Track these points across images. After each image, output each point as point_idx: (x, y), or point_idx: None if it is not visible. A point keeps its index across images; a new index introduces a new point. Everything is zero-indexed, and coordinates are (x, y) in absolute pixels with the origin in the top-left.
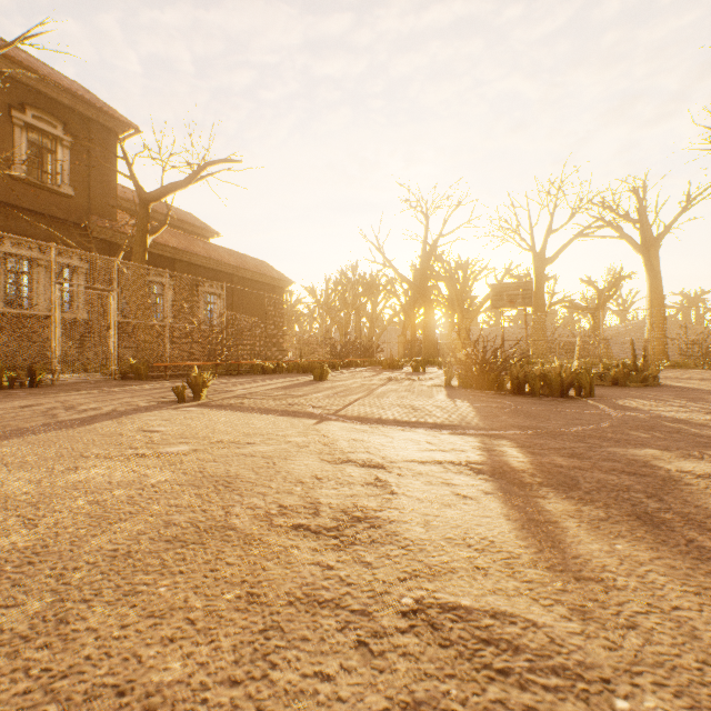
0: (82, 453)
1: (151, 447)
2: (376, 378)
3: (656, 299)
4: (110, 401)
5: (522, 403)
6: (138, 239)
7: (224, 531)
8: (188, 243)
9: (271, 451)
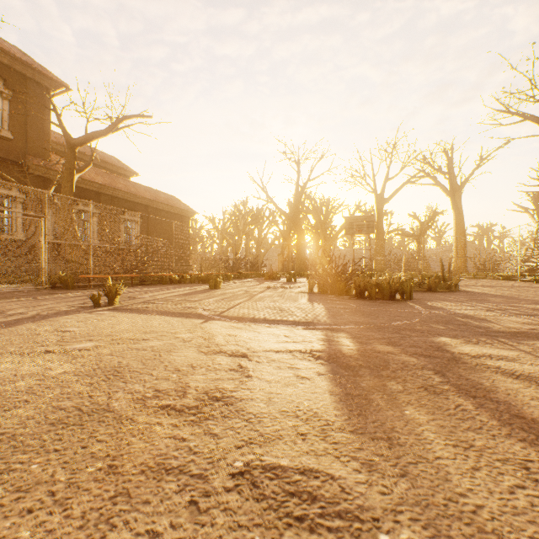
0: None
1: (61, 344)
2: (258, 286)
3: (459, 229)
4: (36, 307)
5: (361, 305)
6: (66, 176)
7: (103, 413)
8: (111, 180)
9: (160, 345)
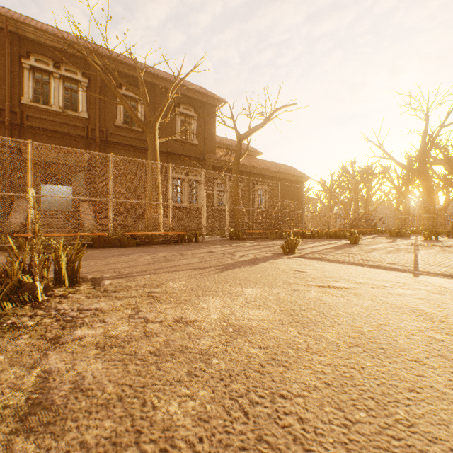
0: (285, 281)
1: (319, 281)
2: (398, 243)
3: None
4: (244, 251)
5: None
6: (235, 162)
7: None
8: (249, 161)
9: (417, 294)
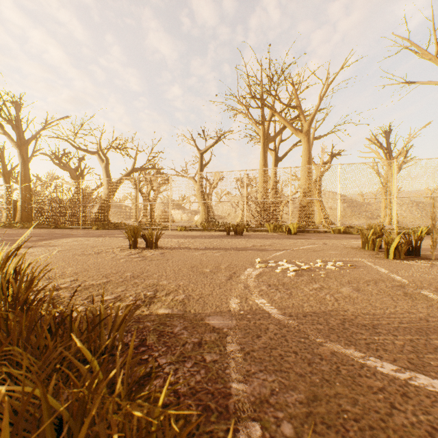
0: None
1: None
2: None
3: None
4: None
5: None
6: None
7: None
8: None
9: None
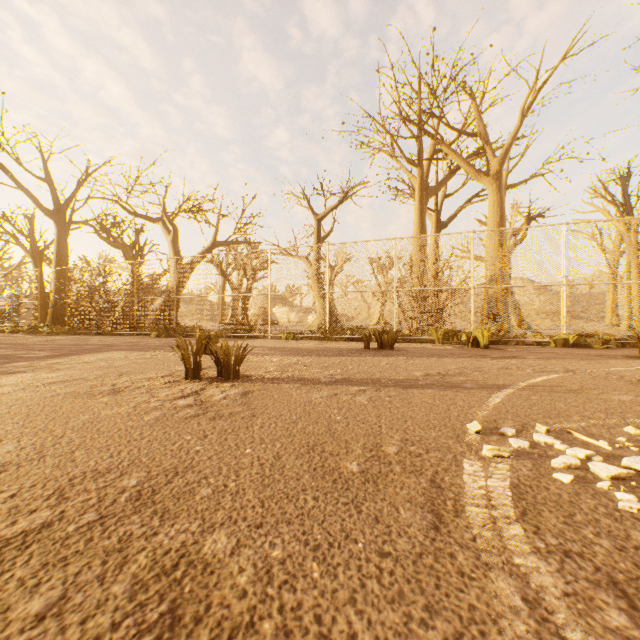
0: None
1: None
2: None
3: None
4: None
5: None
6: None
7: None
8: None
9: None
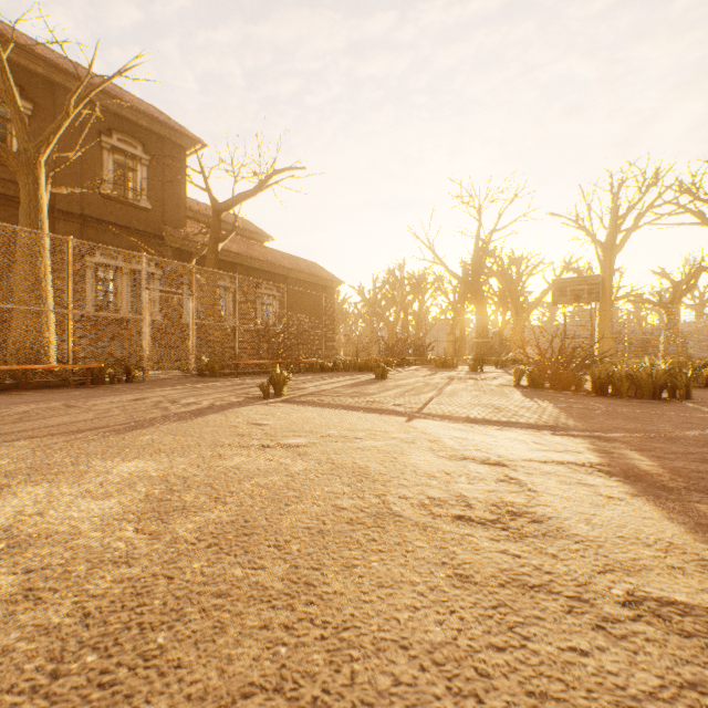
0: (215, 443)
1: (270, 438)
2: (435, 377)
3: None
4: (203, 396)
5: (612, 405)
6: (211, 246)
7: (393, 517)
8: (247, 248)
9: (383, 446)
